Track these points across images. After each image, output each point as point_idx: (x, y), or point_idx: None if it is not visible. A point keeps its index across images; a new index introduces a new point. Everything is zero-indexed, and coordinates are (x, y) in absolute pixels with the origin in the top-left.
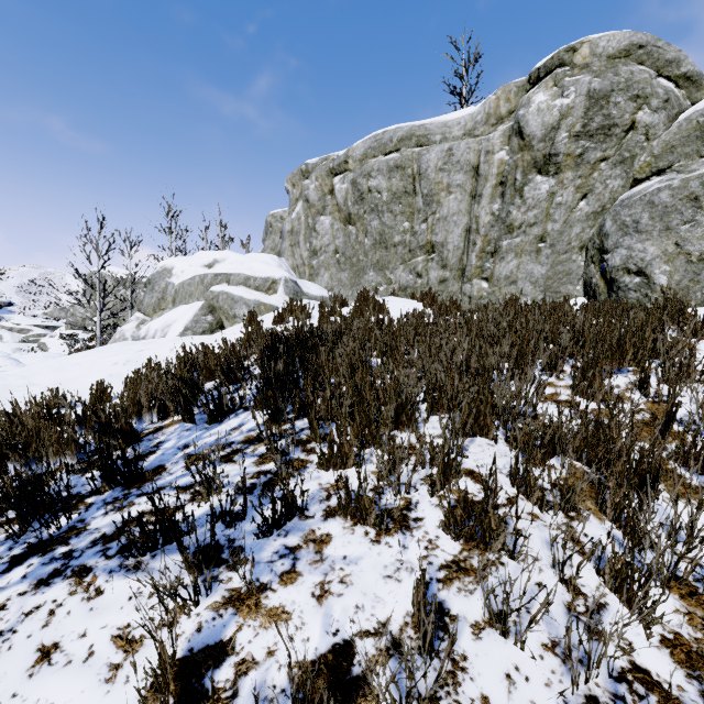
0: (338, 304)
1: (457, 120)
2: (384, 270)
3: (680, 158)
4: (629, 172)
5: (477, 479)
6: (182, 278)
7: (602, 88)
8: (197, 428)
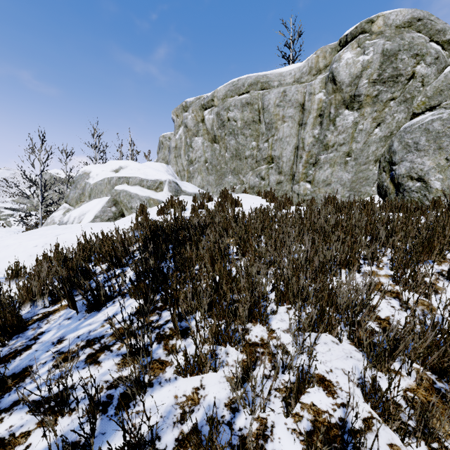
0: (206, 199)
1: (289, 71)
2: (238, 174)
3: (446, 99)
4: (410, 108)
5: (329, 389)
6: (95, 180)
7: (392, 48)
8: (77, 316)
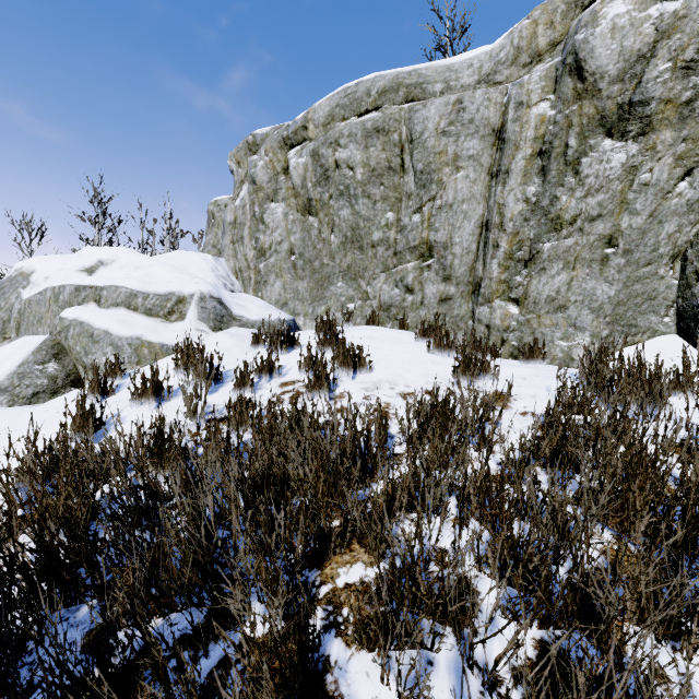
0: (280, 345)
1: (466, 61)
2: (358, 279)
3: None
4: None
5: None
6: (34, 290)
7: None
8: None
